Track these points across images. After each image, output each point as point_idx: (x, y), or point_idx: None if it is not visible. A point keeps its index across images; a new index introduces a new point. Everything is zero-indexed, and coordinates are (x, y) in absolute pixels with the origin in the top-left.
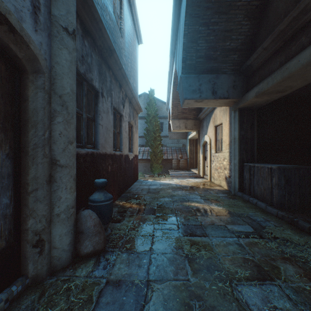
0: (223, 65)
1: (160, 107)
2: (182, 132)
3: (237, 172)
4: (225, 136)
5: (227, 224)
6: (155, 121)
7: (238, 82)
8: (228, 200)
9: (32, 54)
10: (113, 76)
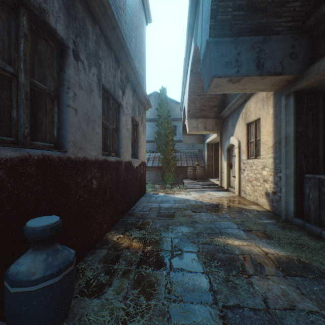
0: (276, 21)
1: (172, 107)
2: (198, 136)
3: (293, 188)
4: (265, 135)
5: (323, 307)
6: (167, 122)
7: (299, 47)
8: (284, 233)
9: None
10: (103, 37)
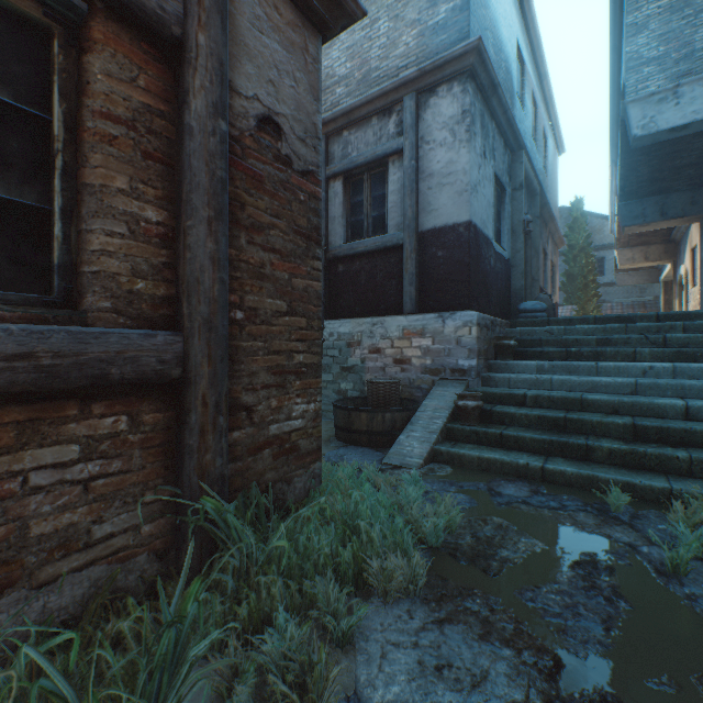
0: (674, 184)
1: (595, 228)
2: (648, 271)
3: None
4: (697, 261)
5: None
6: (584, 256)
7: (698, 197)
8: None
9: (529, 234)
10: (542, 220)
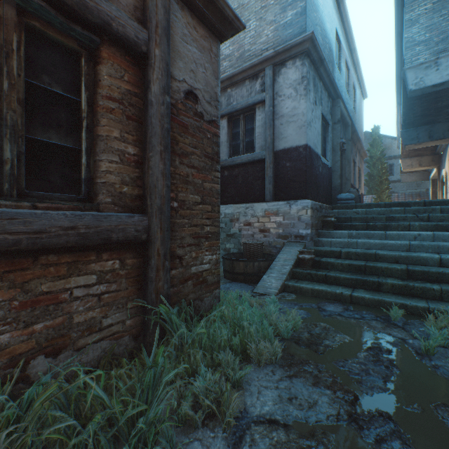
0: (437, 118)
1: (387, 145)
2: (421, 173)
3: None
4: None
5: None
6: (380, 163)
7: None
8: None
9: (344, 151)
10: (352, 141)
